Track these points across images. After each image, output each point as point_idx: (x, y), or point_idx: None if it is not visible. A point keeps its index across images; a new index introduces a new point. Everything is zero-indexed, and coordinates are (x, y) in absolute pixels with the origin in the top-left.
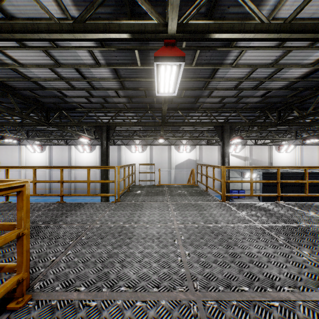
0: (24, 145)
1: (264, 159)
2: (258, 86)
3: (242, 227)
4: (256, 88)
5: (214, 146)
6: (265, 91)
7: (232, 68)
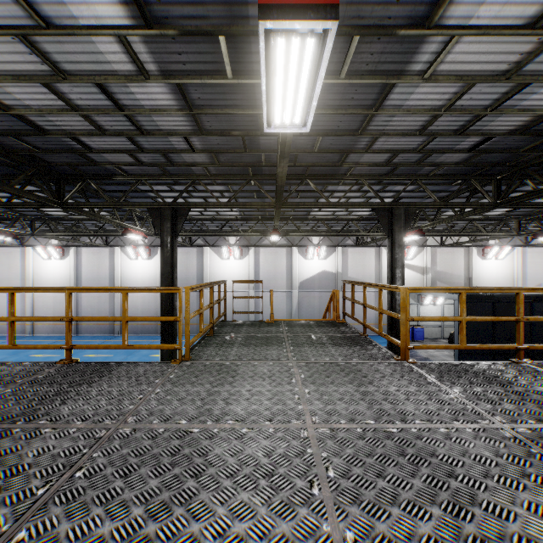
0: (30, 247)
1: (458, 272)
2: (468, 128)
3: (470, 435)
4: (464, 132)
5: (369, 248)
6: (479, 140)
7: (423, 82)
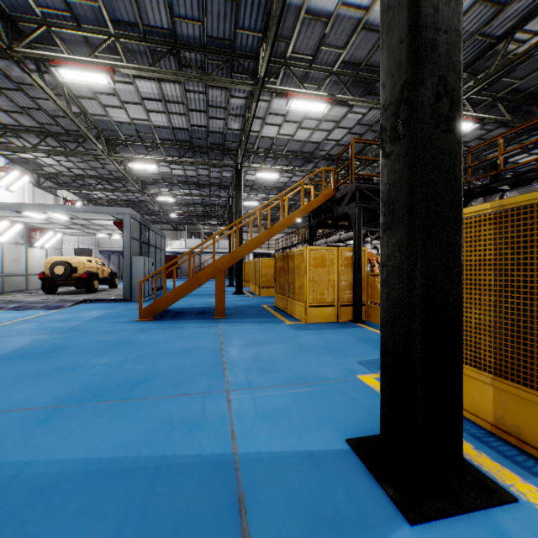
0: None
1: None
2: None
3: None
4: None
5: None
6: None
7: None
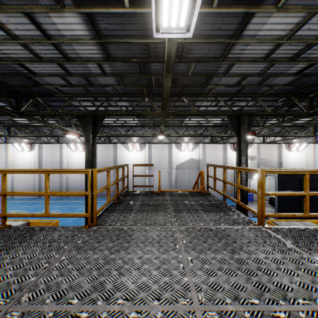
0: (11, 143)
1: (273, 159)
2: (299, 56)
3: None
4: (295, 59)
5: (219, 144)
6: (304, 66)
7: (276, 12)
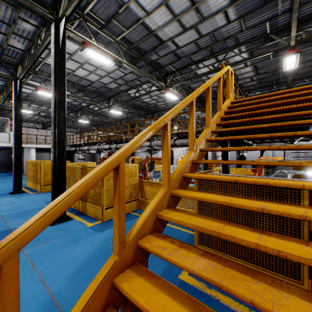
0: None
1: None
2: None
3: None
4: None
5: None
6: None
7: None
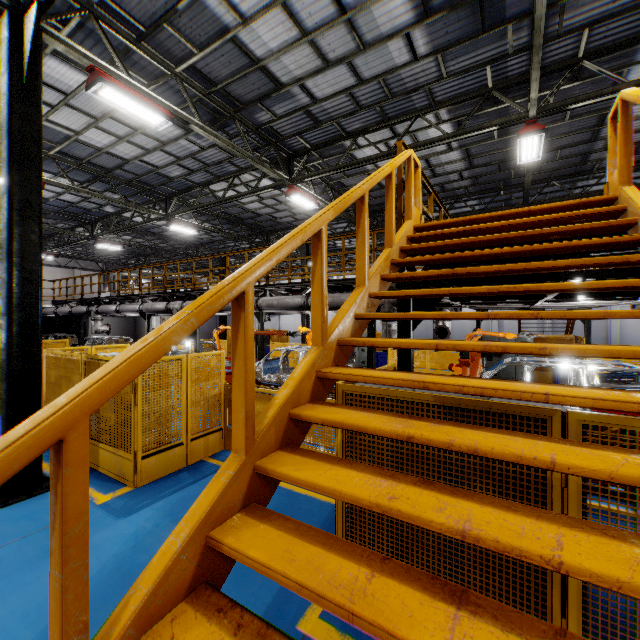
0: None
1: None
2: None
3: None
4: None
5: None
6: None
7: None
